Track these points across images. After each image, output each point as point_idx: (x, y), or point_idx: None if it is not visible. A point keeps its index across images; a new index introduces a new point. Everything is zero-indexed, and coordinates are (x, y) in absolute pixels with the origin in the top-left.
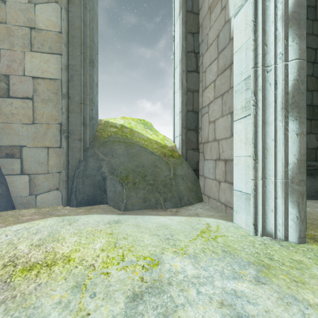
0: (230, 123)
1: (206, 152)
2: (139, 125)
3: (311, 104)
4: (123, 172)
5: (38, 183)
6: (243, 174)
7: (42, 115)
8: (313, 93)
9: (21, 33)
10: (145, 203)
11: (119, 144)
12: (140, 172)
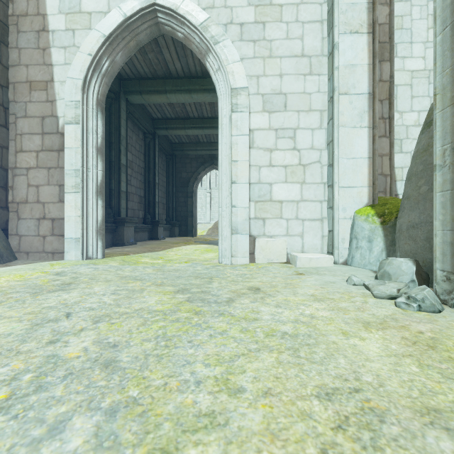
0: (58, 193)
1: (24, 212)
2: None
3: None
4: None
5: None
6: (73, 227)
7: None
8: None
9: None
10: None
11: None
12: None
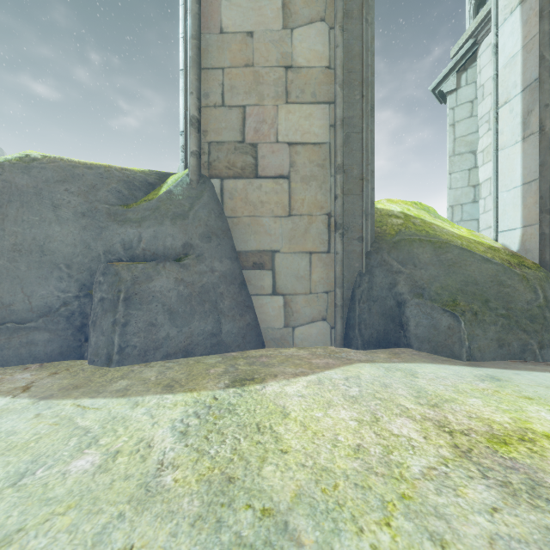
0: None
1: None
2: (422, 213)
3: None
4: (443, 294)
5: (296, 309)
6: None
7: (302, 201)
8: None
9: (272, 77)
10: (502, 349)
11: (422, 246)
12: (475, 294)
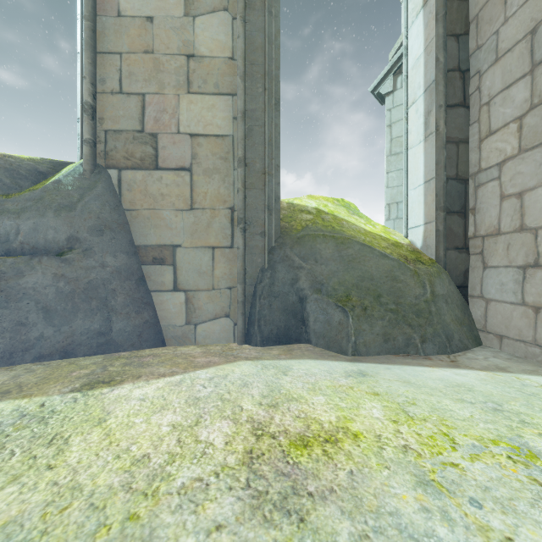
0: None
1: (493, 253)
2: (340, 209)
3: None
4: (339, 289)
5: (199, 305)
6: None
7: (204, 194)
8: None
9: (174, 65)
10: (388, 344)
11: (325, 241)
12: (369, 289)
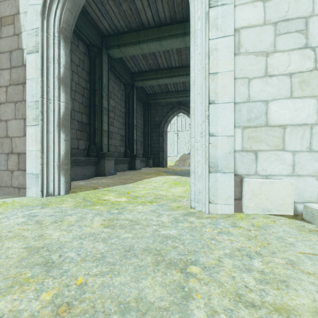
0: (23, 126)
1: None
2: None
3: (81, 121)
4: None
5: None
6: (34, 162)
7: None
8: (82, 115)
9: None
10: None
11: None
12: None
